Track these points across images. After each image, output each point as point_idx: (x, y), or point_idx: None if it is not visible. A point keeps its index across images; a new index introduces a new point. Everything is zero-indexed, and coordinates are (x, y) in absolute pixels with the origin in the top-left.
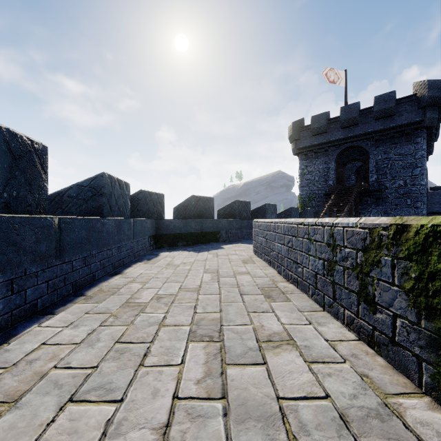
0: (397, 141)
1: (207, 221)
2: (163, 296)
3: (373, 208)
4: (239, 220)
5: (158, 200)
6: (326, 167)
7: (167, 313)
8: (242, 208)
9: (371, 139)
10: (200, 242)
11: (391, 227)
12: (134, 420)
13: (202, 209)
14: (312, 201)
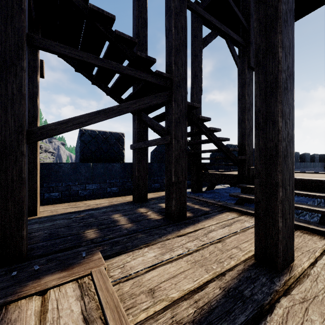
0: None
1: None
2: None
3: None
4: None
5: None
6: None
7: None
8: None
9: None
10: None
11: None
12: None
13: None
14: None
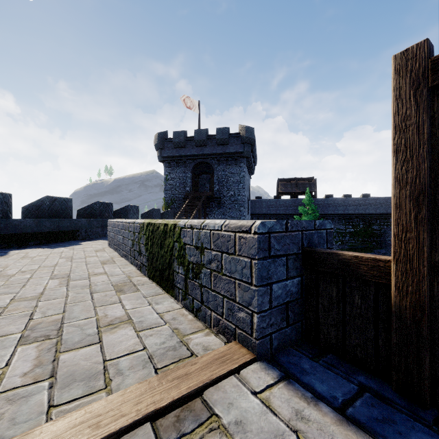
0: (230, 163)
1: (65, 221)
2: (26, 272)
3: (216, 210)
4: (100, 219)
5: (4, 199)
6: (185, 175)
7: (32, 277)
8: (104, 209)
9: (215, 159)
10: (57, 241)
11: (143, 223)
12: (26, 295)
13: (58, 209)
14: (174, 203)
